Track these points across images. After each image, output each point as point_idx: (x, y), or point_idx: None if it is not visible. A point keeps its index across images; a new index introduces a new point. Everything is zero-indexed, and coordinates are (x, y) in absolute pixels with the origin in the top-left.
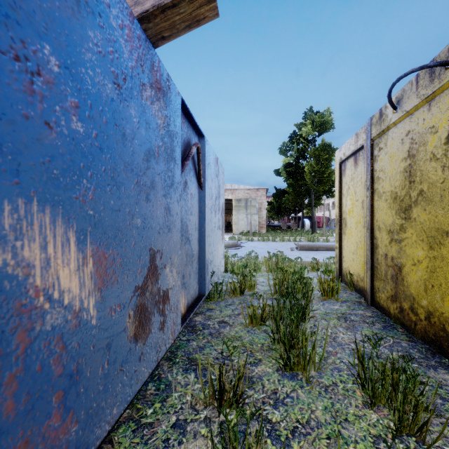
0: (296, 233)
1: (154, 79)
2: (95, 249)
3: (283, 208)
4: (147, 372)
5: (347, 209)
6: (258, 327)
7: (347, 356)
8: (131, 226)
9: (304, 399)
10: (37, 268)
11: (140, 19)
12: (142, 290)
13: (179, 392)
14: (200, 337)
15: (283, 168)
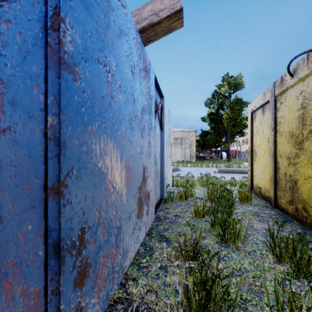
0: (217, 162)
1: (144, 65)
2: (125, 163)
3: (206, 144)
4: (142, 238)
5: (257, 143)
6: (200, 218)
7: (261, 236)
8: (136, 151)
9: (236, 258)
10: (109, 170)
11: (139, 32)
12: (140, 189)
13: (158, 252)
14: (164, 224)
15: (207, 116)
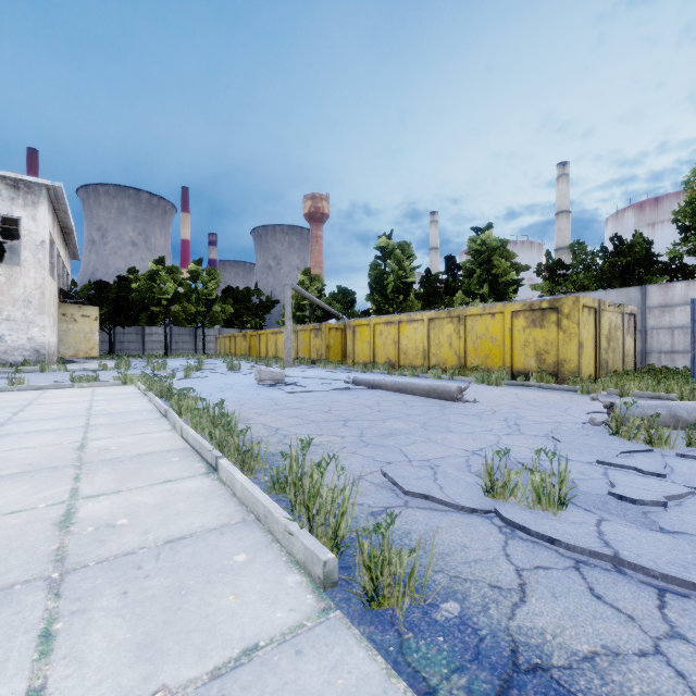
0: None
1: None
2: None
3: None
4: None
5: (584, 337)
6: None
7: None
8: None
9: None
10: None
11: None
12: None
13: None
14: None
15: None
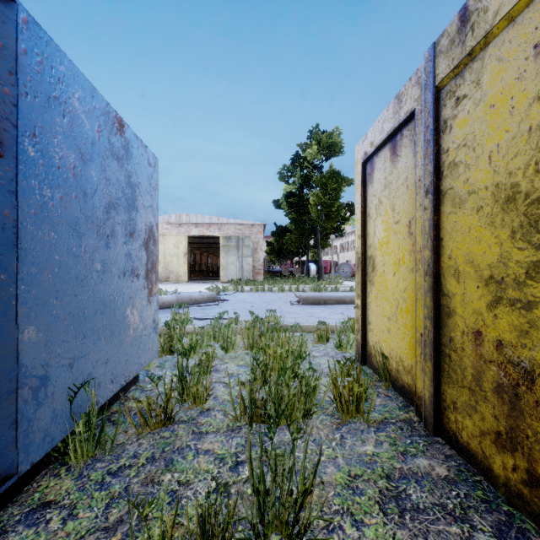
0: (299, 281)
1: None
2: None
3: (284, 249)
4: None
5: (377, 240)
6: None
7: None
8: None
9: None
10: None
11: None
12: None
13: None
14: None
15: (284, 199)
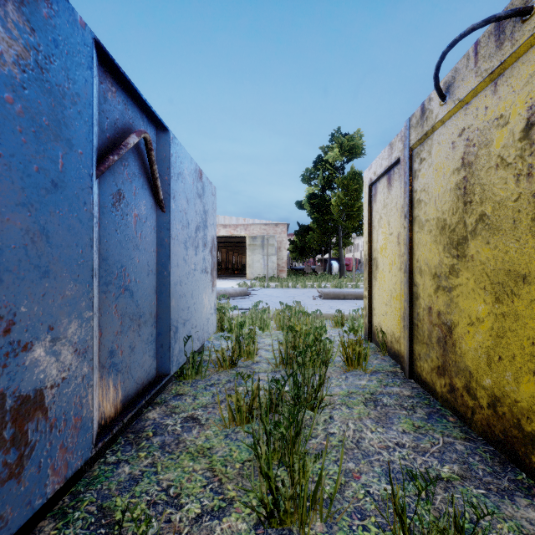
0: (321, 278)
1: None
2: None
3: (307, 247)
4: None
5: (379, 246)
6: (243, 427)
7: (377, 478)
8: None
9: None
10: None
11: None
12: None
13: None
14: (142, 455)
15: (307, 200)
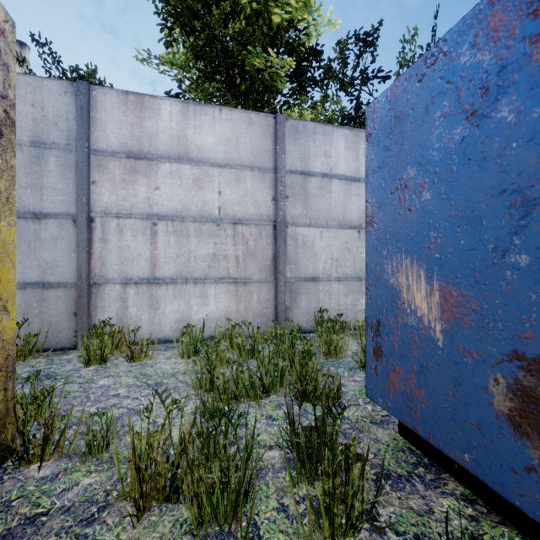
0: None
1: None
2: (441, 285)
3: None
4: None
5: None
6: None
7: None
8: (501, 266)
9: None
10: (404, 288)
11: None
12: (534, 367)
13: None
14: None
15: None
